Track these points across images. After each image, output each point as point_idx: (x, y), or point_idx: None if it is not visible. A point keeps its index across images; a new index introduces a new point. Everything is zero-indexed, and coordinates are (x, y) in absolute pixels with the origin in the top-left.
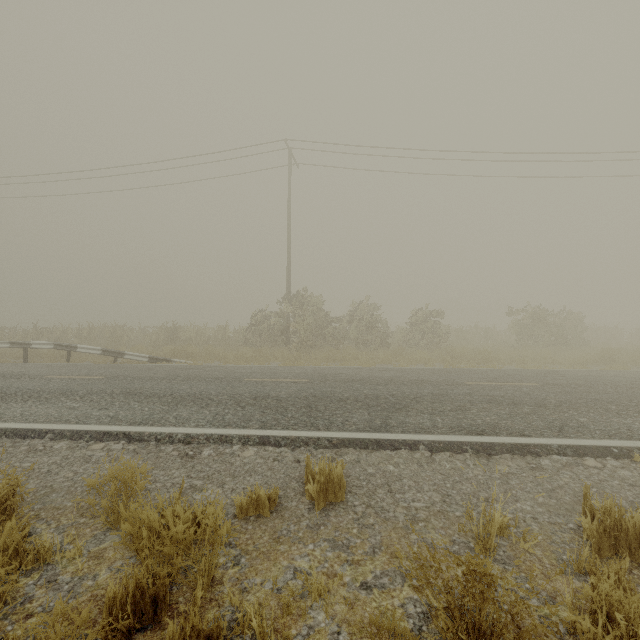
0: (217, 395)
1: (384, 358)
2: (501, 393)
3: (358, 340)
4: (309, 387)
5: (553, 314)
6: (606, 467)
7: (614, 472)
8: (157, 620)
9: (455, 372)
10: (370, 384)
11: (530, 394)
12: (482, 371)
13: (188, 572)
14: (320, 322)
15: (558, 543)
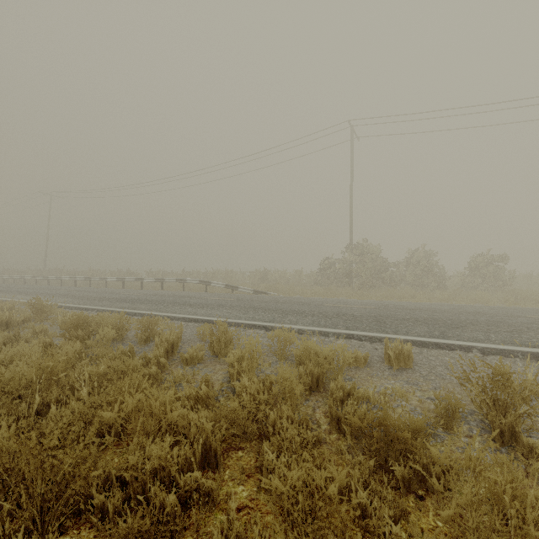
0: (310, 311)
1: (441, 297)
2: None
3: (414, 282)
4: (376, 311)
5: None
6: None
7: None
8: (318, 390)
9: (517, 309)
10: (428, 312)
11: None
12: None
13: (329, 374)
14: (379, 267)
15: None
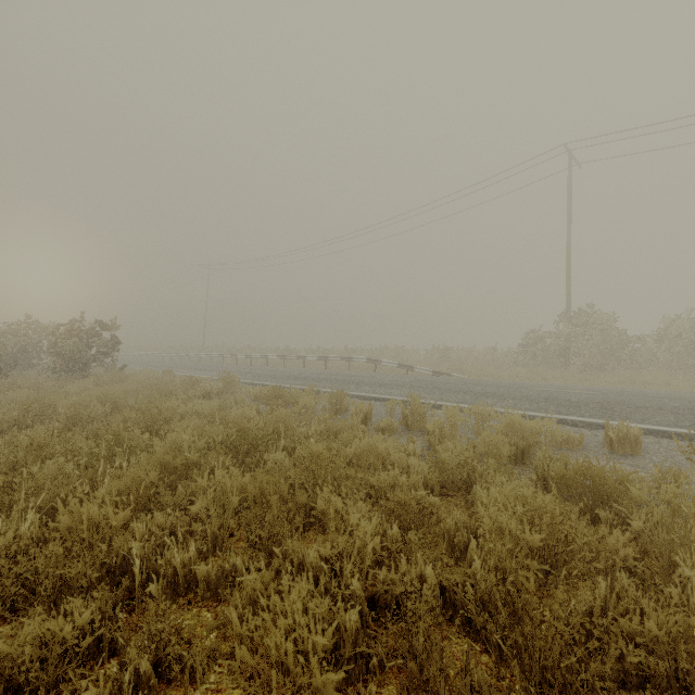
0: (509, 394)
1: None
2: None
3: (672, 364)
4: (601, 397)
5: None
6: None
7: None
8: (523, 462)
9: None
10: (682, 401)
11: None
12: None
13: (535, 448)
14: (612, 342)
15: None
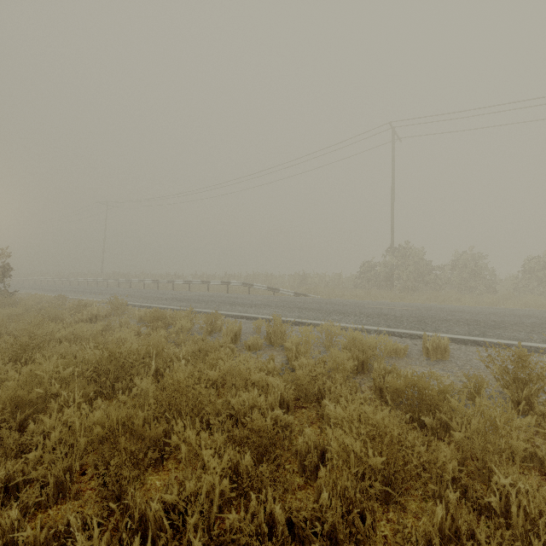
0: (351, 312)
1: (489, 301)
2: None
3: (461, 286)
4: (417, 312)
5: None
6: None
7: None
8: (363, 371)
9: None
10: (471, 314)
11: None
12: None
13: (372, 359)
14: (422, 270)
15: None
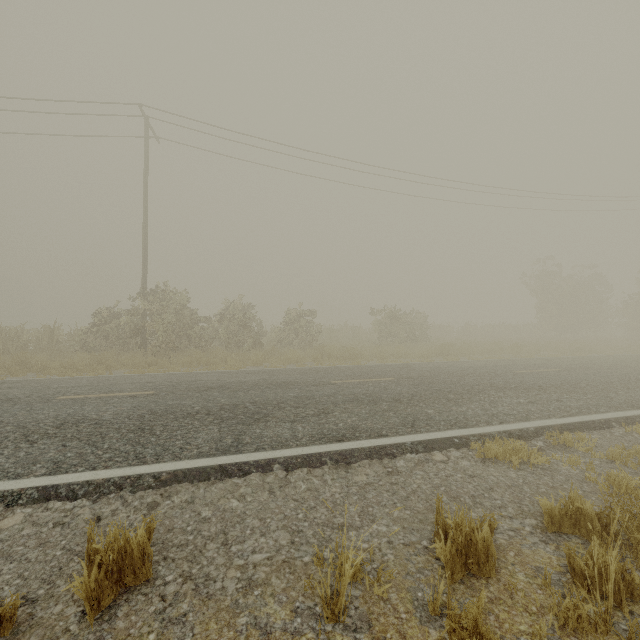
0: None
1: (255, 359)
2: (363, 390)
3: (229, 341)
4: (151, 401)
5: (406, 314)
6: (450, 459)
7: (457, 464)
8: None
9: (323, 371)
10: (231, 391)
11: (388, 389)
12: (348, 368)
13: None
14: (184, 321)
15: (413, 574)
